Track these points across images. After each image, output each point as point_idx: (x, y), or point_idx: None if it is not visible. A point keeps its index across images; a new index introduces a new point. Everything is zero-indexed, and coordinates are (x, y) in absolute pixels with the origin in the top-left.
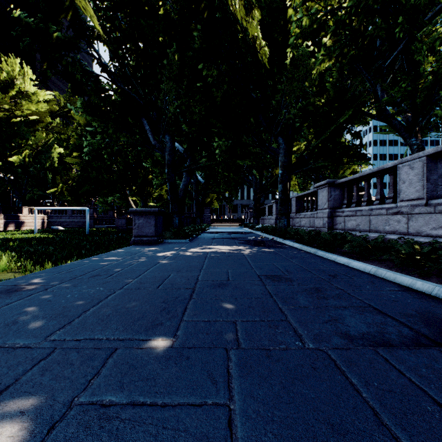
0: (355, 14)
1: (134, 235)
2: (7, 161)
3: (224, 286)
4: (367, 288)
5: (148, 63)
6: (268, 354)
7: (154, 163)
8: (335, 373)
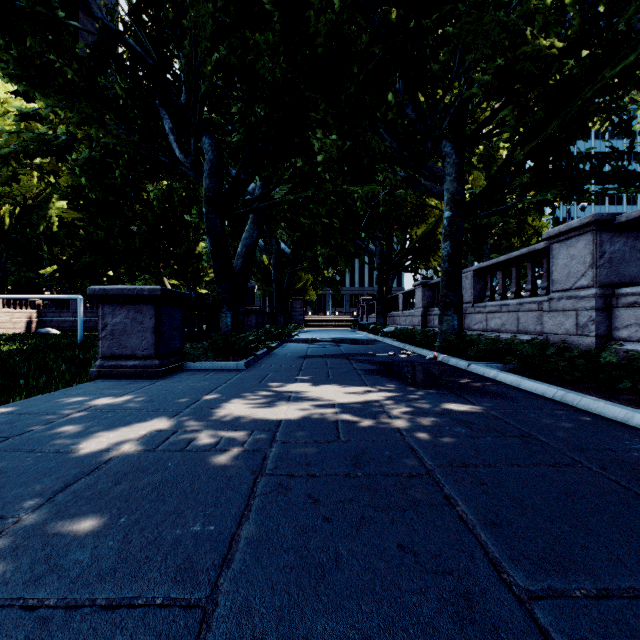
0: None
1: (101, 355)
2: None
3: None
4: None
5: None
6: None
7: (202, 217)
8: None
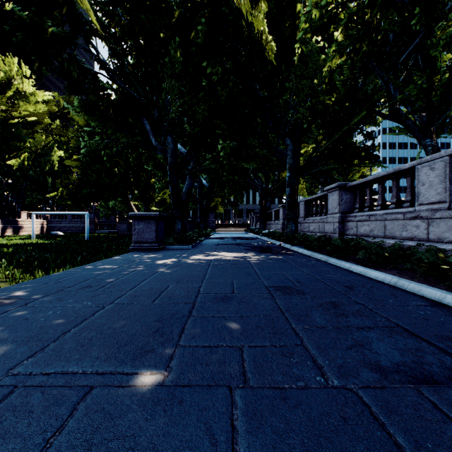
0: (368, 6)
1: (133, 241)
2: (6, 164)
3: (228, 300)
4: (390, 302)
5: (149, 61)
6: (284, 396)
7: (156, 166)
8: (373, 427)
